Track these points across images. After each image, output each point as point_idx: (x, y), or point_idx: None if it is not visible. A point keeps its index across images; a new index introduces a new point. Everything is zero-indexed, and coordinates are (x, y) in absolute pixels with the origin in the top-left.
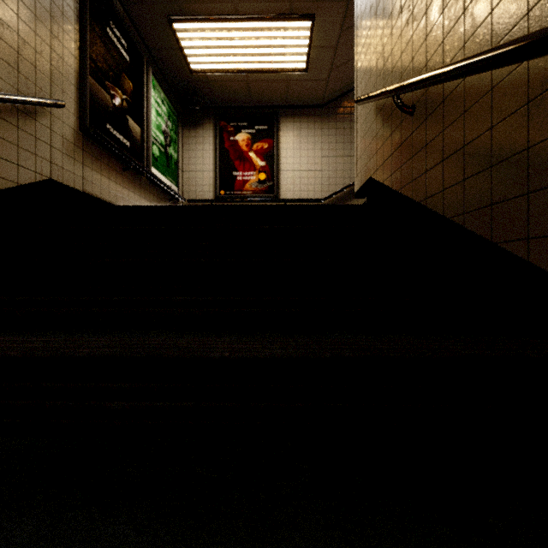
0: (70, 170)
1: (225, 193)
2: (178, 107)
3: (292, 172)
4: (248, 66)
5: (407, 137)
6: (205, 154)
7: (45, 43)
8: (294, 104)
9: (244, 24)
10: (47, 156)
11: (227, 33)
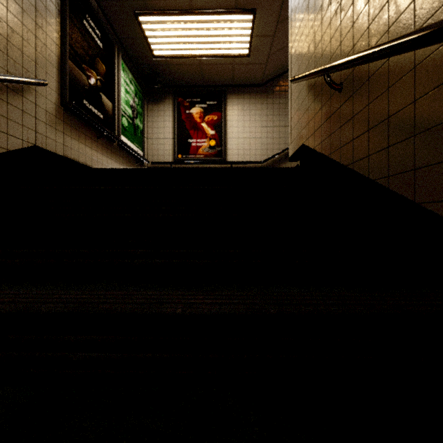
0: (52, 138)
1: (182, 156)
2: (143, 86)
3: (237, 139)
4: (201, 52)
5: (335, 110)
6: (166, 125)
7: (31, 32)
8: (239, 83)
9: (197, 17)
10: (32, 126)
11: (183, 25)
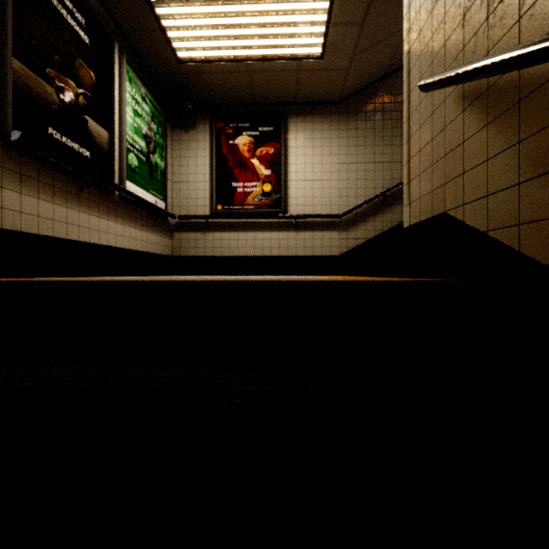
0: None
1: (223, 207)
2: (166, 105)
3: (303, 182)
4: (249, 52)
5: None
6: (200, 161)
7: None
8: (306, 99)
9: None
10: None
11: (220, 7)
